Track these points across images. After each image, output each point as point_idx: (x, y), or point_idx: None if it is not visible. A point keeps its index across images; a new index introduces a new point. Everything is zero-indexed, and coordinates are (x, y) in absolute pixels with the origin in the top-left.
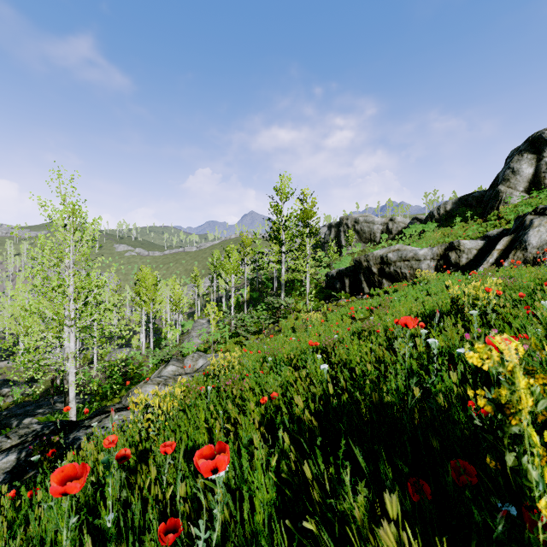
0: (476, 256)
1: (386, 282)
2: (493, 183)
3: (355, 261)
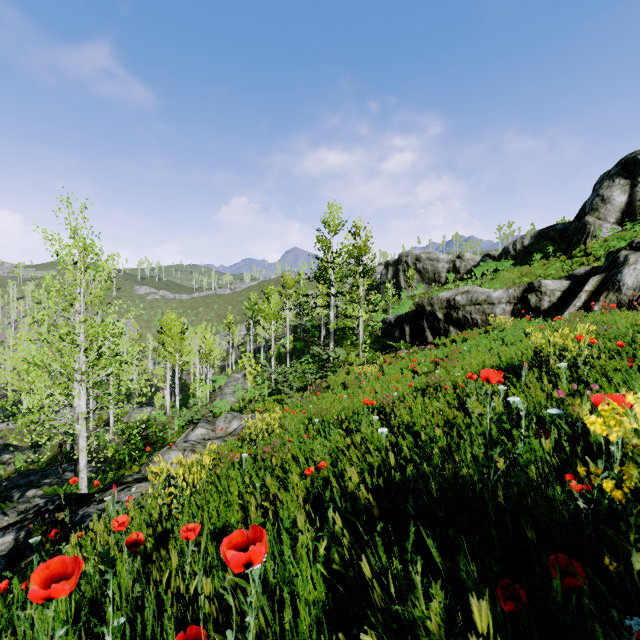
0: (560, 299)
1: (454, 330)
2: (579, 213)
3: (417, 304)
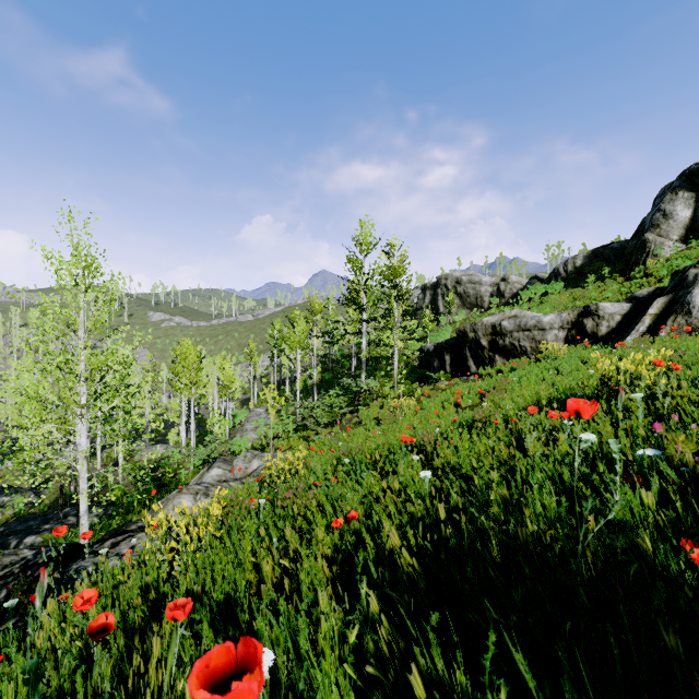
0: (620, 324)
1: (500, 359)
2: (638, 230)
3: (459, 331)
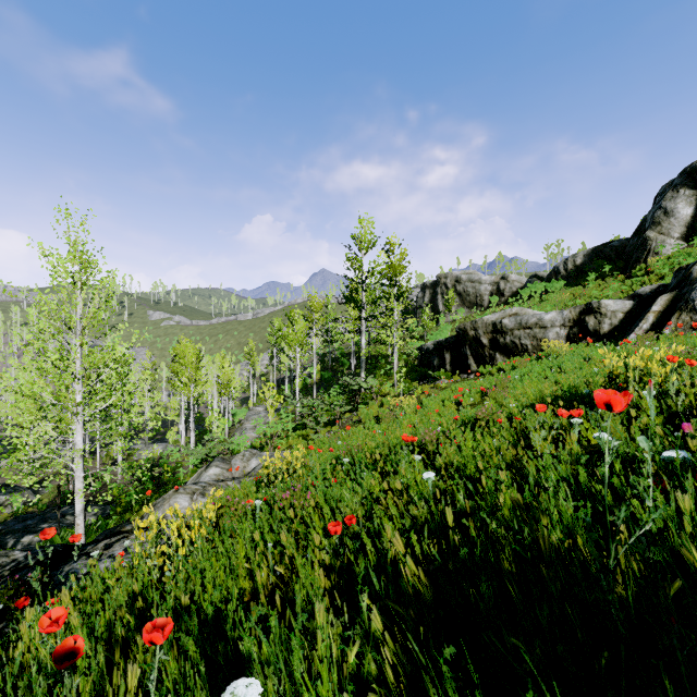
0: (623, 322)
1: (500, 357)
2: (638, 228)
3: (459, 329)
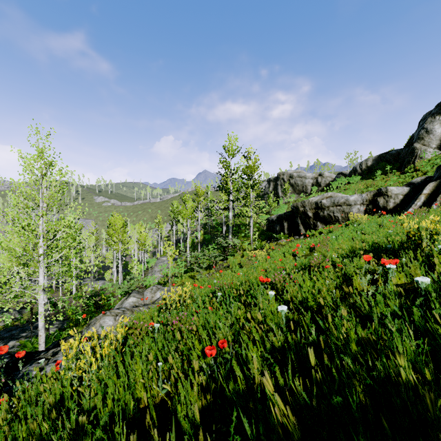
0: (402, 201)
1: (320, 224)
2: (408, 142)
3: (293, 206)
